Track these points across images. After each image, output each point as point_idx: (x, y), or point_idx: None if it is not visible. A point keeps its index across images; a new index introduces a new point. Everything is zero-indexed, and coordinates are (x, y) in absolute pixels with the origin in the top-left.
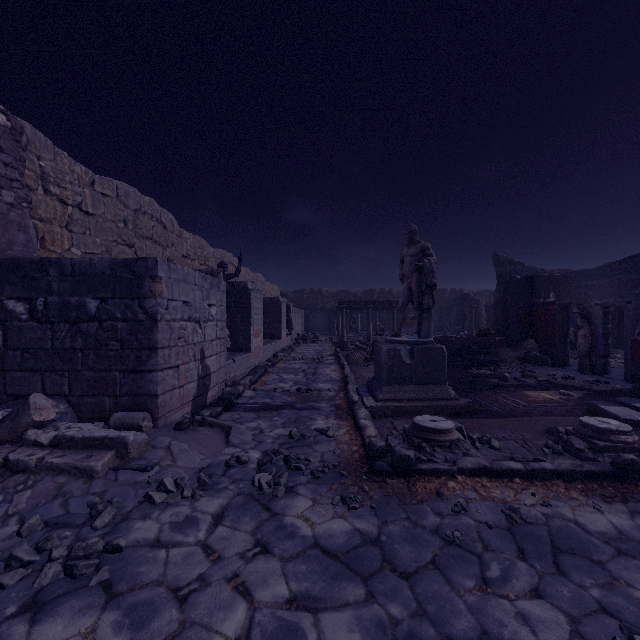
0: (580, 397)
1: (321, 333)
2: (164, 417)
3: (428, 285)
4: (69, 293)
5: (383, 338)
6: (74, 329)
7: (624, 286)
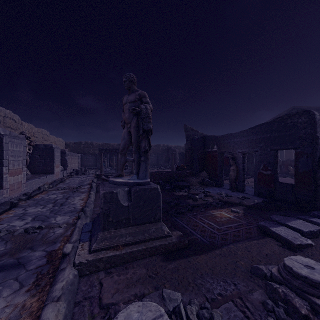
0: (244, 213)
1: (91, 168)
2: None
3: (145, 129)
4: None
5: (127, 171)
6: None
7: (254, 142)
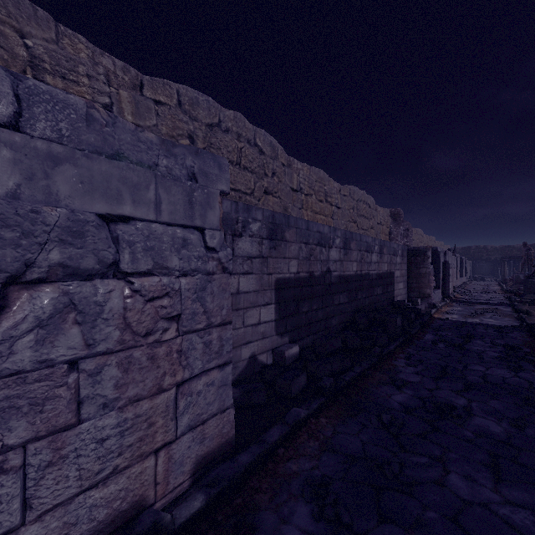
0: None
1: (486, 276)
2: None
3: (530, 259)
4: None
5: None
6: None
7: None
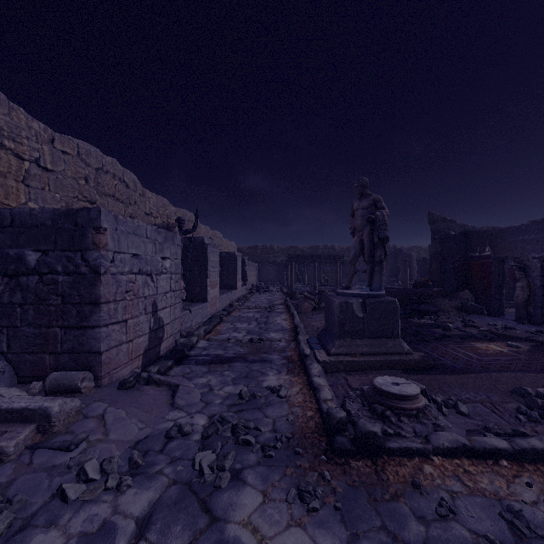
0: (529, 349)
1: (272, 283)
2: (109, 374)
3: (380, 238)
4: (8, 245)
5: (327, 288)
6: (13, 283)
7: None
